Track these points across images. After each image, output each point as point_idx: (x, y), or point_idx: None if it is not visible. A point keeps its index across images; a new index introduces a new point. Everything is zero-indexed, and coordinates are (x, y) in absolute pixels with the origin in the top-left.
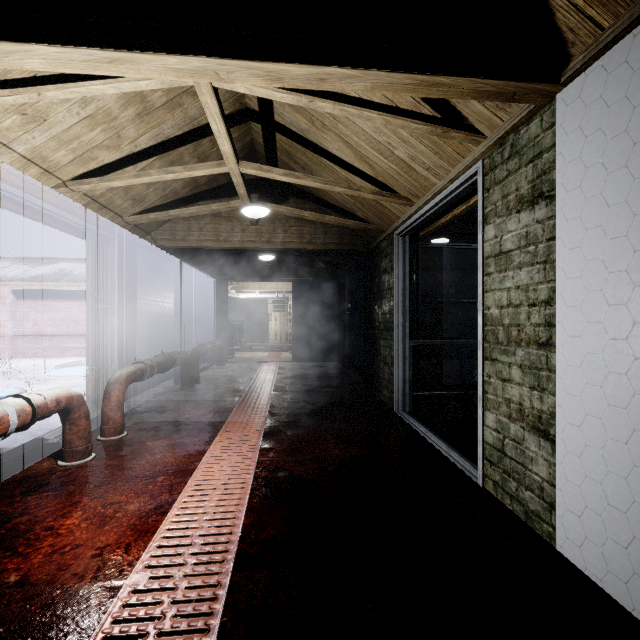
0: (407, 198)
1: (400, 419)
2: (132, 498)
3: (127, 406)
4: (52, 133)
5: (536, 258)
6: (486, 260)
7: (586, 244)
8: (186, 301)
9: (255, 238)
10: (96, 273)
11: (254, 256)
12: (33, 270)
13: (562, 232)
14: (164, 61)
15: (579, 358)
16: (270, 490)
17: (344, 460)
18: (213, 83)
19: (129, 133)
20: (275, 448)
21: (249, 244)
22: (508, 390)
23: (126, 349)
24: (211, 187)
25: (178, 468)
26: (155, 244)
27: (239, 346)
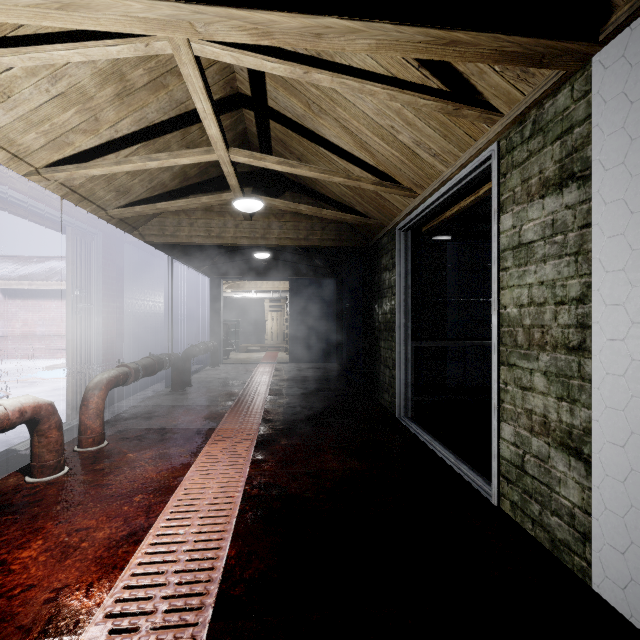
0: (410, 189)
1: (402, 426)
2: (103, 523)
3: (112, 412)
4: (18, 112)
5: (565, 249)
6: (502, 253)
7: (632, 230)
8: (178, 300)
9: (249, 234)
10: (77, 270)
11: (249, 254)
12: (22, 269)
13: (599, 217)
14: (127, 7)
15: (622, 365)
16: (260, 512)
17: (343, 474)
18: (195, 51)
19: (108, 116)
20: (268, 460)
21: (242, 240)
22: (529, 400)
23: (111, 351)
24: (202, 180)
25: (159, 485)
26: (143, 240)
27: (234, 347)
